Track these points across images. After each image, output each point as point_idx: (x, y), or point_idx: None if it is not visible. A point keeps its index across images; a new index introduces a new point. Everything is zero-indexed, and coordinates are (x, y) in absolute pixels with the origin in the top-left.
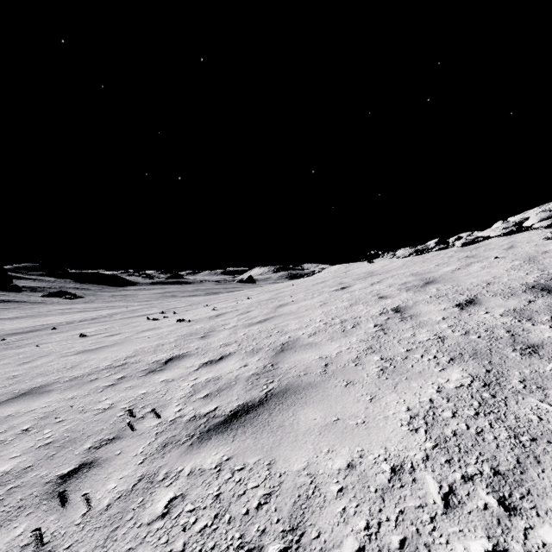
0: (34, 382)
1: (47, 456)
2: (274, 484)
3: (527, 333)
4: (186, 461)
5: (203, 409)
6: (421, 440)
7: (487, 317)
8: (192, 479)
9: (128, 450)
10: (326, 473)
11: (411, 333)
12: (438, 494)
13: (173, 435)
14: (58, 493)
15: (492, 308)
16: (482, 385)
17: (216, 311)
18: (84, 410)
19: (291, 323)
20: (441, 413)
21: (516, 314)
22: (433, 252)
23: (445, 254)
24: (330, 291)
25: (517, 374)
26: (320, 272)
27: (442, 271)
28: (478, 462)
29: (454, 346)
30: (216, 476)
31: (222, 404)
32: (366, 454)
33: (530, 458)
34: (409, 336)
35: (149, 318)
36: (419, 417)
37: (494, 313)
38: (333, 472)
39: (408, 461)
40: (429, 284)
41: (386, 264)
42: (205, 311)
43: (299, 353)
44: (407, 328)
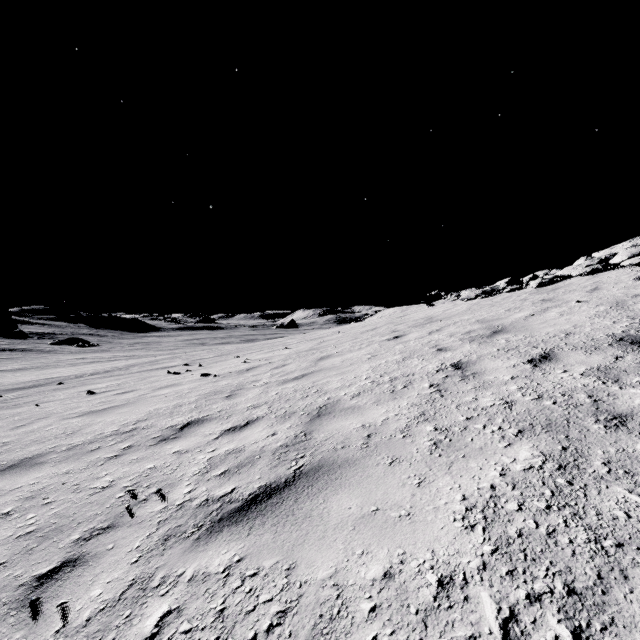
0: (27, 451)
1: (25, 550)
2: (292, 597)
3: (613, 399)
4: (189, 560)
5: (217, 490)
6: (477, 541)
7: (565, 377)
8: (193, 587)
9: (122, 544)
10: (357, 585)
11: (473, 396)
12: (496, 620)
13: (178, 525)
14: (29, 602)
15: (572, 365)
16: (556, 468)
17: (248, 364)
18: (78, 489)
19: (333, 380)
20: (504, 505)
21: (600, 374)
22: (504, 293)
23: (517, 297)
24: (381, 341)
25: (599, 454)
26: (372, 317)
27: (513, 317)
28: (548, 575)
29: (524, 414)
30: (223, 583)
31: (240, 484)
32: (409, 560)
33: (614, 571)
34: (470, 400)
35: (170, 372)
36: (477, 510)
37: (574, 372)
38: (366, 583)
39: (460, 570)
40: (498, 333)
41: (449, 308)
42: (235, 364)
43: (338, 419)
44: (468, 389)
